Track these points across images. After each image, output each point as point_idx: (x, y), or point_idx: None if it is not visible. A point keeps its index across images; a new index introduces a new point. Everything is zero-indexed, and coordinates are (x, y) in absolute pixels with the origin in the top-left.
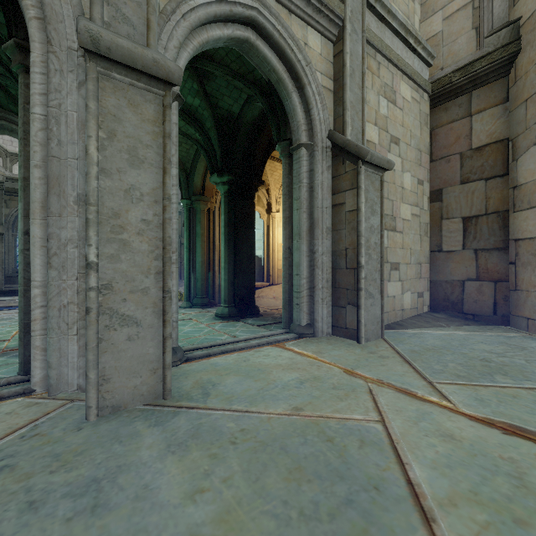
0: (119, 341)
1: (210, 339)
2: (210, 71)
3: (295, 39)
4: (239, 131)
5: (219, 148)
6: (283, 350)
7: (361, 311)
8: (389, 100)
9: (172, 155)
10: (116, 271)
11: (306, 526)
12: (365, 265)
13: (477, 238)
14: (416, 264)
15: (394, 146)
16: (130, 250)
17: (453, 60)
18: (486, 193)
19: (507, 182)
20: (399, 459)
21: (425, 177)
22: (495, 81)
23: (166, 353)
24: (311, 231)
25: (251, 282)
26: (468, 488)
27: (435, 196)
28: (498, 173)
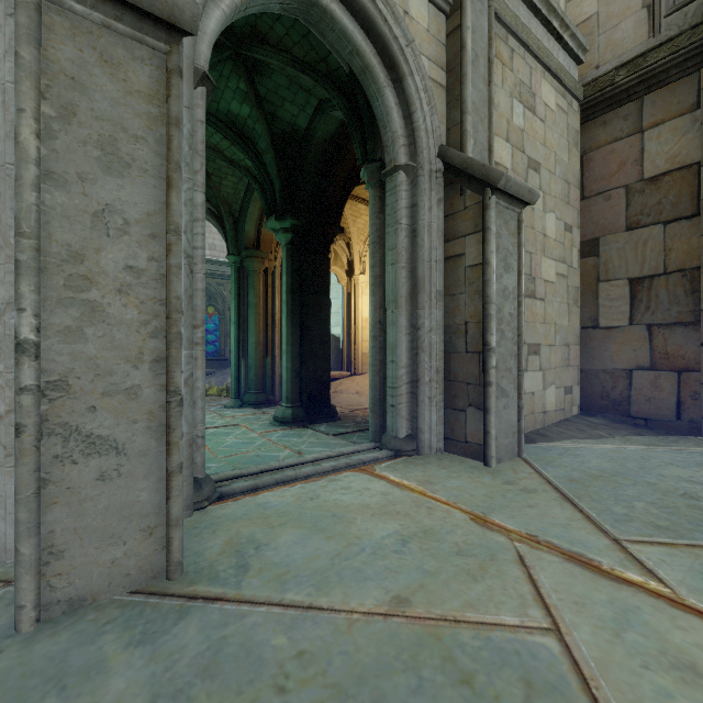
0: (82, 482)
1: (263, 457)
2: (264, 62)
3: (389, 3)
4: (307, 155)
5: (278, 179)
6: (372, 478)
7: (490, 418)
8: (526, 106)
9: (196, 171)
10: (77, 358)
11: None
12: (496, 346)
13: (652, 308)
14: (563, 346)
15: (532, 173)
16: (103, 320)
17: (614, 54)
18: (665, 243)
19: (698, 226)
20: None
21: (575, 222)
22: (679, 80)
23: (171, 499)
24: (414, 296)
25: (325, 372)
26: None
27: (588, 248)
28: (684, 214)
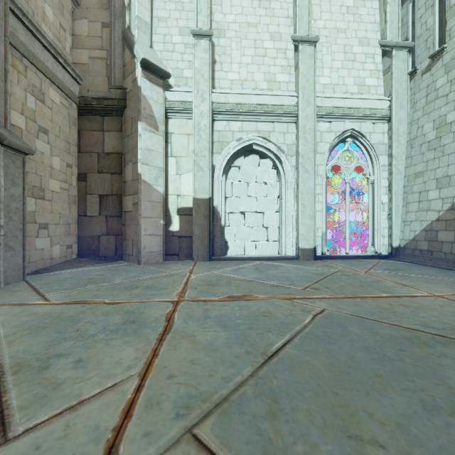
0: None
1: None
2: None
3: None
4: None
5: None
6: None
7: None
8: (38, 99)
9: None
10: None
11: None
12: (5, 225)
13: (107, 209)
14: (65, 224)
15: (43, 134)
16: None
17: (95, 89)
18: (112, 182)
19: (122, 178)
20: None
21: (74, 163)
22: (116, 117)
23: None
24: None
25: None
26: (28, 327)
27: (82, 177)
28: (118, 172)
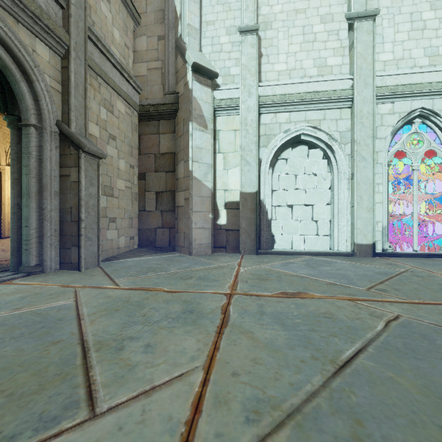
0: None
1: None
2: None
3: (23, 44)
4: None
5: None
6: (9, 285)
7: (81, 250)
8: (108, 110)
9: None
10: None
11: (15, 339)
12: (85, 219)
13: (162, 204)
14: (129, 218)
15: (112, 141)
16: None
17: (152, 97)
18: (166, 180)
19: (175, 175)
20: (77, 309)
21: (136, 164)
22: (170, 120)
23: None
24: (41, 193)
25: None
26: (104, 308)
27: (142, 176)
28: (171, 170)
